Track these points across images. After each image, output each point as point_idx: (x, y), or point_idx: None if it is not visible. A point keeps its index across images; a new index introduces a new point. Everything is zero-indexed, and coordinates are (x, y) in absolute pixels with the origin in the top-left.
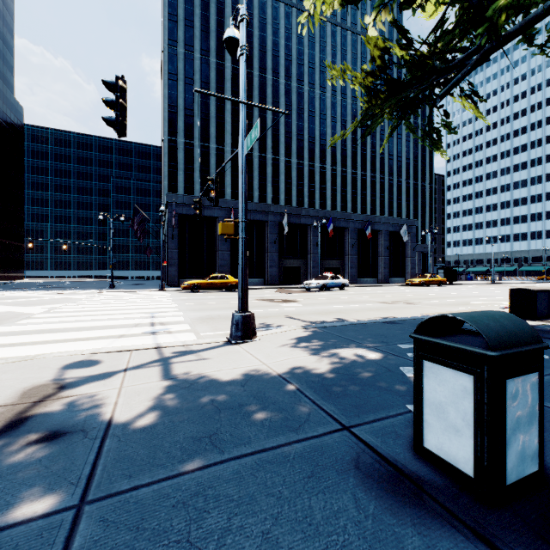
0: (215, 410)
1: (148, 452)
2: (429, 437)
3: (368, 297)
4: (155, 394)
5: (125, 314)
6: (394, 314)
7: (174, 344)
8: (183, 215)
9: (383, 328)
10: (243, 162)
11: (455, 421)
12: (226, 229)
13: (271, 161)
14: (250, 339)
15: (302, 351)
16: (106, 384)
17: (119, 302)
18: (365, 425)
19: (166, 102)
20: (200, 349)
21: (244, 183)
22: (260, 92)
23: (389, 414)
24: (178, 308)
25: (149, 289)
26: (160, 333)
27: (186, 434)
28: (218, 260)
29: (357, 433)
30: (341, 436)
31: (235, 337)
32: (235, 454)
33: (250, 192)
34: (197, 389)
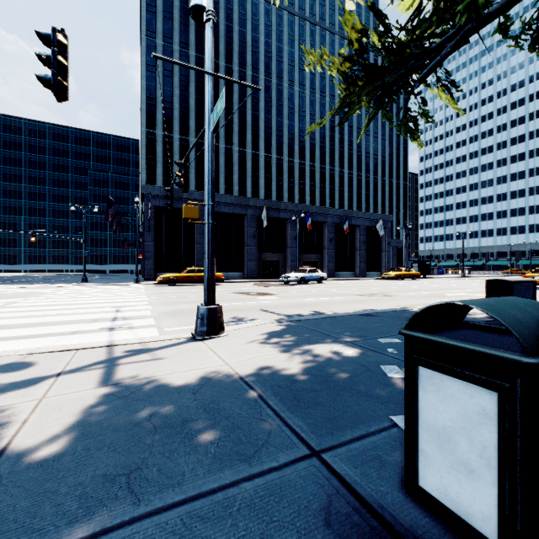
0: (150, 429)
1: (30, 505)
2: (427, 474)
3: (345, 290)
4: (82, 407)
5: (87, 309)
6: (372, 306)
7: (130, 341)
8: (160, 207)
9: (361, 321)
10: (209, 140)
11: (468, 457)
12: (190, 213)
13: (251, 156)
14: (217, 334)
15: (271, 347)
16: (25, 394)
17: (86, 296)
18: (340, 448)
19: (144, 94)
20: (158, 347)
21: (210, 162)
22: (240, 87)
23: (370, 430)
24: (148, 302)
25: (123, 282)
26: (119, 329)
27: (97, 470)
28: (196, 254)
29: (329, 461)
30: (308, 466)
31: (200, 332)
32: (156, 505)
33: (230, 186)
34: (136, 399)
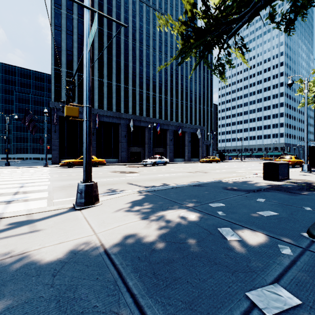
0: None
1: None
2: None
3: (180, 169)
4: None
5: None
6: (198, 179)
7: (18, 213)
8: (63, 117)
9: (195, 190)
10: (87, 57)
11: None
12: (71, 112)
13: (123, 88)
14: (92, 204)
15: (134, 215)
16: None
17: (2, 176)
18: None
19: (53, 44)
20: (41, 217)
21: (88, 75)
22: (117, 46)
23: None
24: (48, 179)
25: (36, 166)
26: (15, 202)
27: None
28: None
29: None
30: None
31: (79, 203)
32: None
33: (110, 106)
34: None
